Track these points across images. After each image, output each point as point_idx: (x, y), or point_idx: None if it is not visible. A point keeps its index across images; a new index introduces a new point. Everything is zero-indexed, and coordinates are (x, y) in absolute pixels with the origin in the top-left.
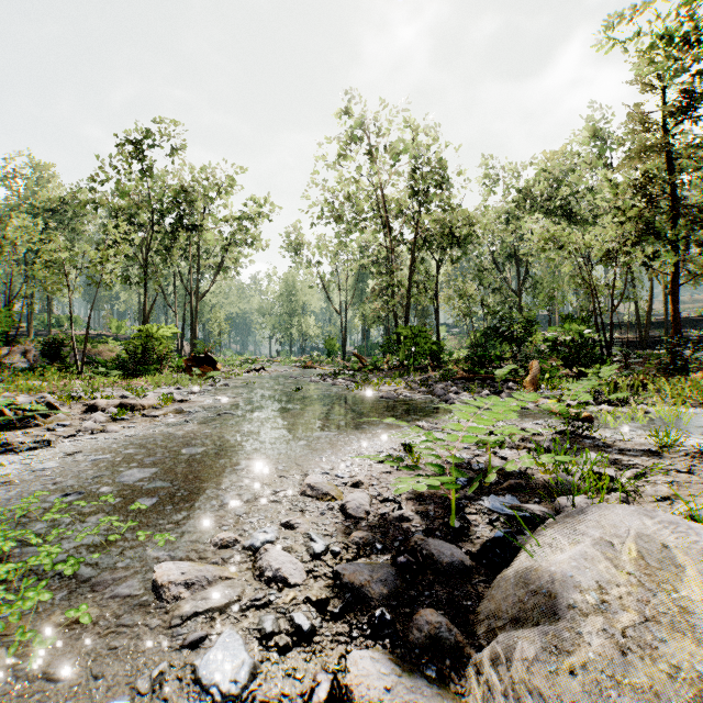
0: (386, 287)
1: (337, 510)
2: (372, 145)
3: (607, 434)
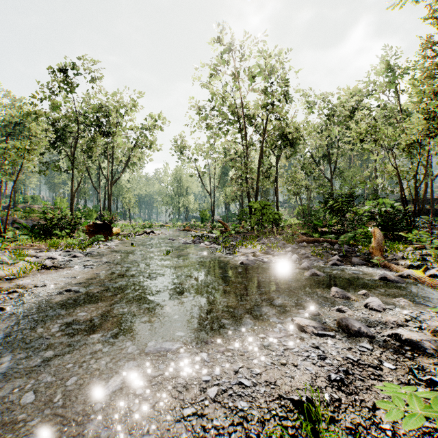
0: (240, 176)
1: None
2: None
3: None
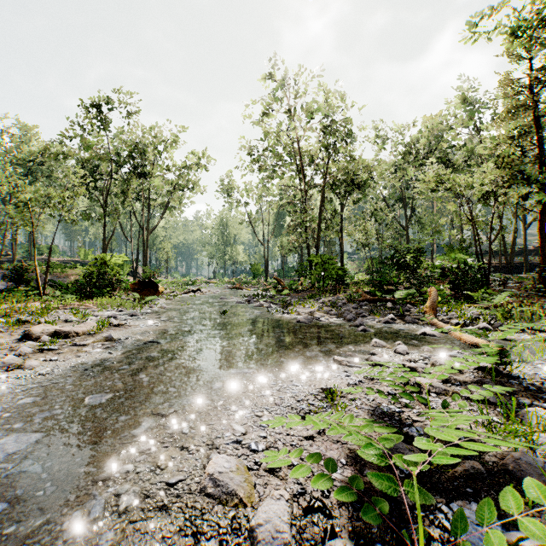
0: (300, 223)
1: (245, 533)
2: (289, 107)
3: (528, 371)
